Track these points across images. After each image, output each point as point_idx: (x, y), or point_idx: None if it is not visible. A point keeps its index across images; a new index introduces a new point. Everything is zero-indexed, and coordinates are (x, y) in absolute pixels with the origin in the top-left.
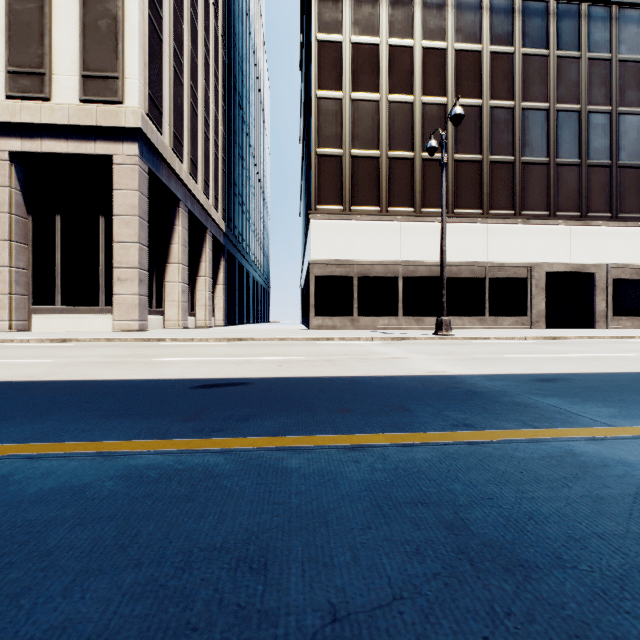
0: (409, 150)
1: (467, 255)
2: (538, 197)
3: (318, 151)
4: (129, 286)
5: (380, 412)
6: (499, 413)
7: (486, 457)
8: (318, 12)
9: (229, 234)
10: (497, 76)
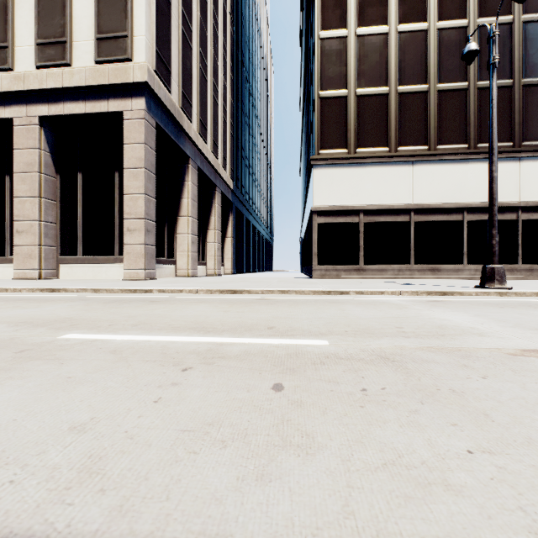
0: (422, 82)
1: None
2: None
3: (321, 94)
4: (137, 236)
5: None
6: None
7: None
8: None
9: (237, 192)
10: None
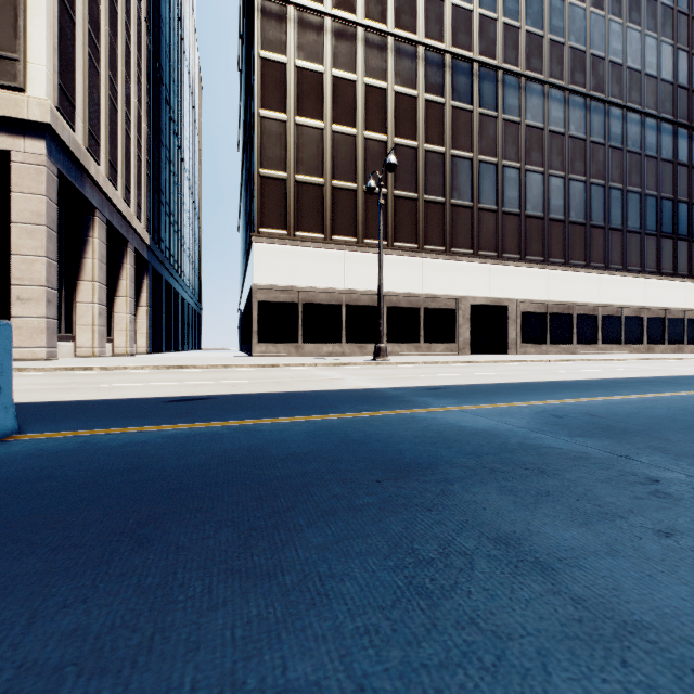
0: (352, 182)
1: (405, 286)
2: (464, 237)
3: (261, 172)
4: (33, 307)
5: (316, 408)
6: (390, 405)
7: (370, 420)
8: (261, 28)
9: (154, 248)
10: (431, 123)
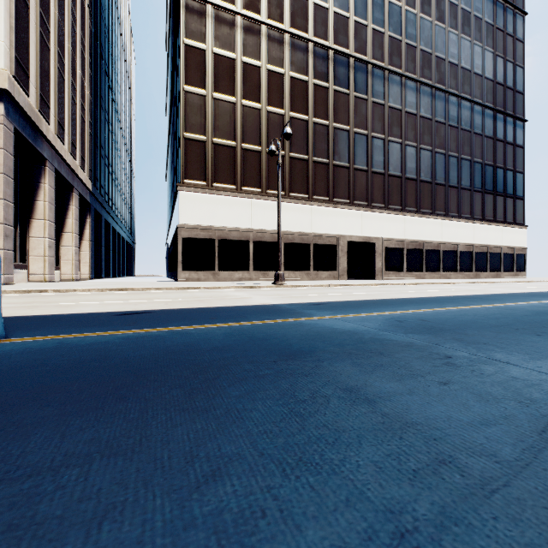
0: (258, 145)
1: (298, 227)
2: (343, 190)
3: (185, 135)
4: None
5: (231, 318)
6: (285, 315)
7: (270, 326)
8: (185, 21)
9: (96, 193)
10: (318, 102)
